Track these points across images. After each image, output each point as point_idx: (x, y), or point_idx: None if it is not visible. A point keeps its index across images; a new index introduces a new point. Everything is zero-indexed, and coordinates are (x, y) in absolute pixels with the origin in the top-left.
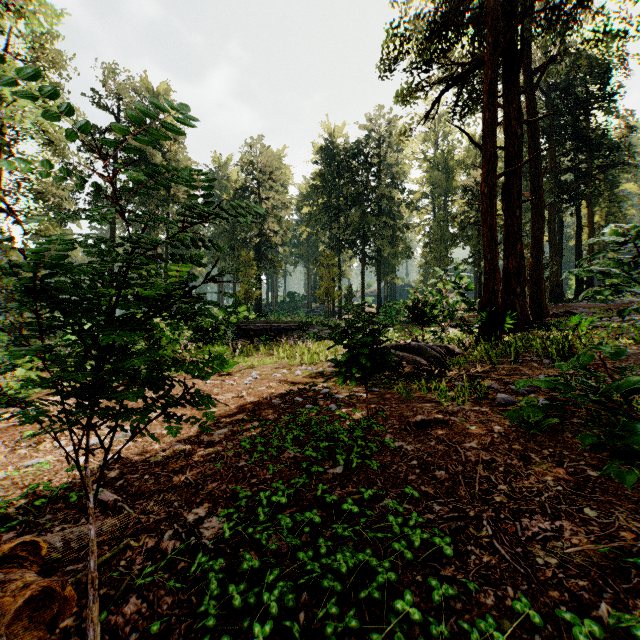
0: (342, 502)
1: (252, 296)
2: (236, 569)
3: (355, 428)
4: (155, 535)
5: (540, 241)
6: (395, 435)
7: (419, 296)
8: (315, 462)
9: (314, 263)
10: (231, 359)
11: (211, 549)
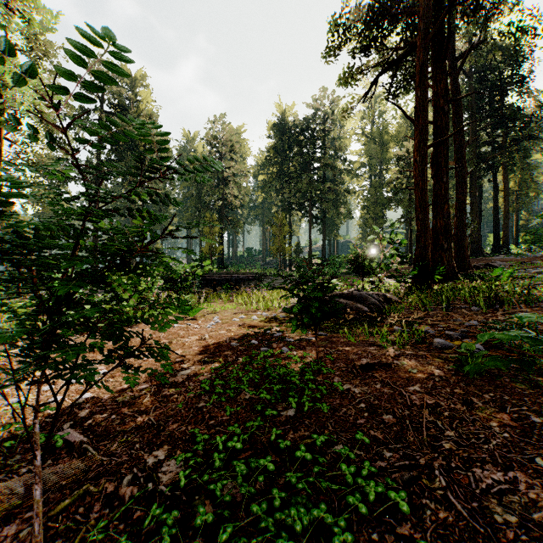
0: (295, 446)
1: (215, 251)
2: (190, 520)
3: (306, 371)
4: (115, 479)
5: (463, 203)
6: (343, 377)
7: (359, 251)
8: (269, 404)
9: (268, 223)
10: (197, 305)
11: (167, 496)
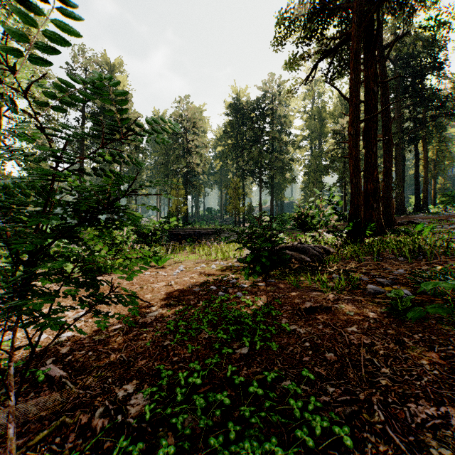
0: (248, 381)
1: (181, 210)
2: (154, 451)
3: (257, 313)
4: (89, 411)
5: (390, 170)
6: (289, 319)
7: (302, 210)
8: (225, 342)
9: (225, 187)
10: (165, 256)
11: (134, 428)
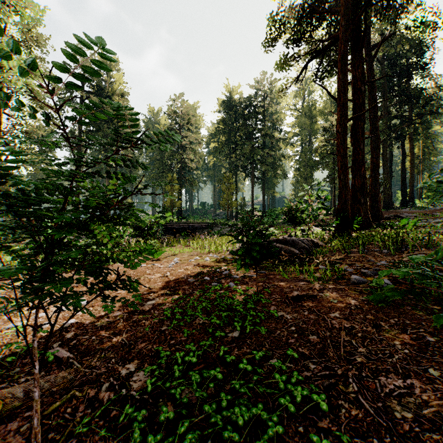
0: (239, 360)
1: (175, 205)
2: (156, 417)
3: (248, 301)
4: (95, 386)
5: (377, 166)
6: (277, 306)
7: (292, 204)
8: (218, 327)
9: (218, 182)
10: (160, 249)
11: (137, 399)
